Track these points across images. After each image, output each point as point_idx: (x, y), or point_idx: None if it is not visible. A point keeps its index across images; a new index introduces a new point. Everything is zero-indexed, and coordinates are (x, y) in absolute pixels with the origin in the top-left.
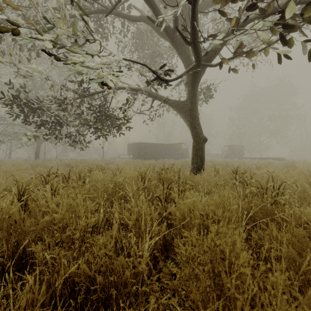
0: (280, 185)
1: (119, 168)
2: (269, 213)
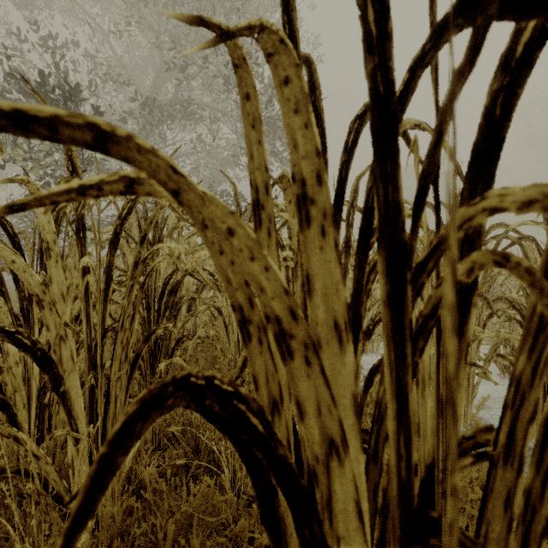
0: None
1: None
2: None
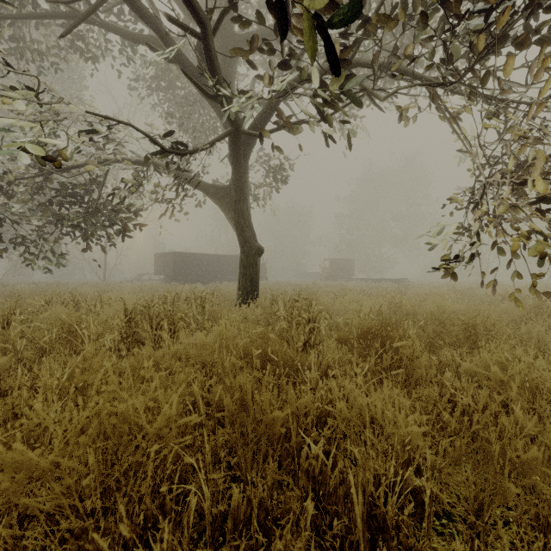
0: (316, 317)
1: (115, 299)
2: (267, 353)
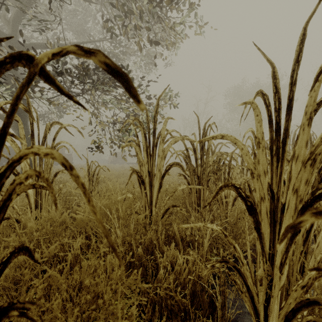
0: None
1: None
2: None
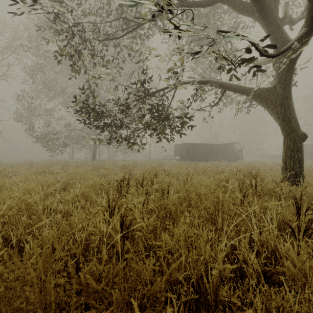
0: None
1: (180, 172)
2: None
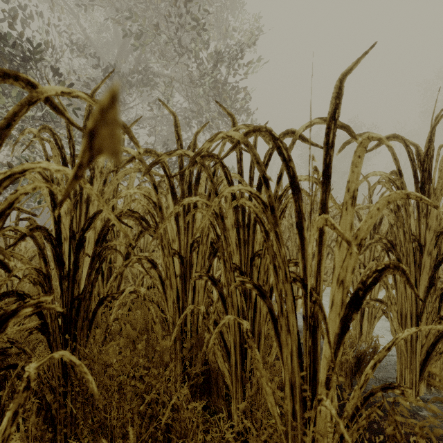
0: None
1: None
2: None
